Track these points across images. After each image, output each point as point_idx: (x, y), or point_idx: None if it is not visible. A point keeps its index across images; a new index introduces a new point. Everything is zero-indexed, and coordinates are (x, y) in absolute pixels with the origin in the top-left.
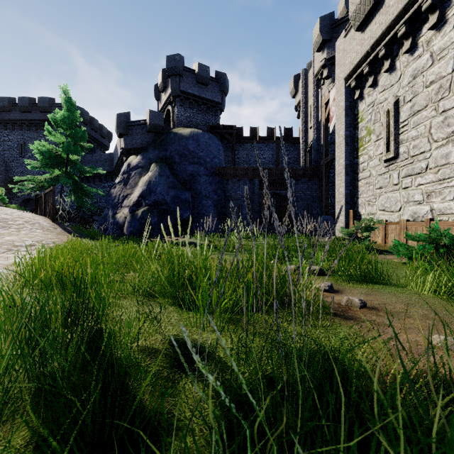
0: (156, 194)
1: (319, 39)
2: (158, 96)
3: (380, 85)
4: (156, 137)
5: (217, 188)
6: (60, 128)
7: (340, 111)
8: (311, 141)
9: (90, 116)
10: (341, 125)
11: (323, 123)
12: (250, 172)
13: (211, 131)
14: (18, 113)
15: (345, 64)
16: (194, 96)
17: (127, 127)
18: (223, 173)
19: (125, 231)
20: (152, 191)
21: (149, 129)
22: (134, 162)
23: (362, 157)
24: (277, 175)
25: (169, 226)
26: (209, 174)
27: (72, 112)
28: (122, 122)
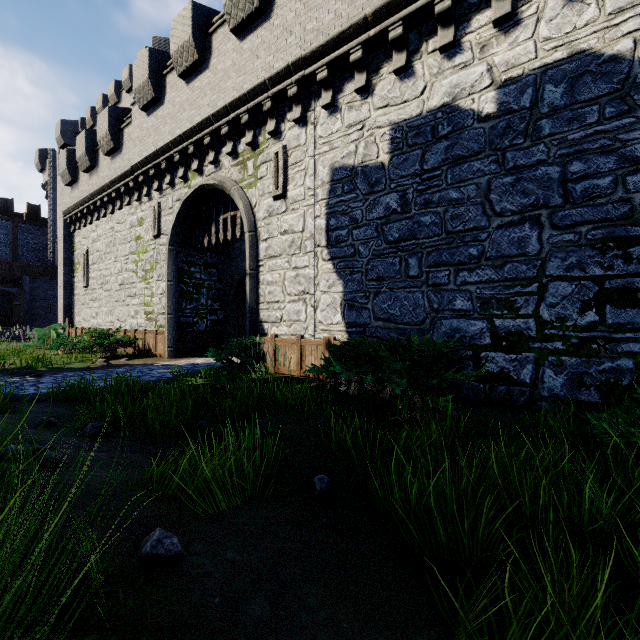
0: None
1: (61, 140)
2: None
3: (83, 233)
4: None
5: None
6: None
7: (61, 235)
8: None
9: None
10: (62, 248)
11: None
12: None
13: None
14: None
15: (63, 201)
16: None
17: None
18: None
19: None
20: None
21: None
22: None
23: (76, 278)
24: (4, 270)
25: None
26: None
27: None
28: None
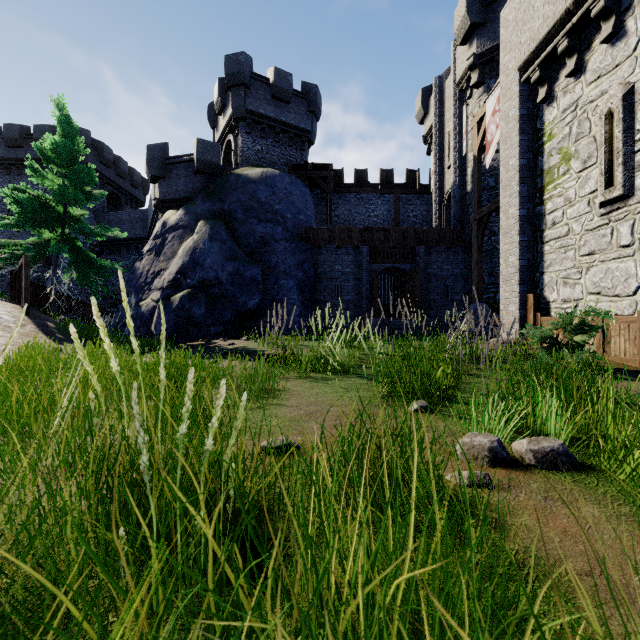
0: (204, 269)
1: (465, 23)
2: (214, 122)
3: (590, 70)
4: (208, 181)
5: (303, 260)
6: (53, 165)
7: (509, 125)
8: (449, 188)
9: (114, 155)
10: (512, 149)
11: (474, 155)
12: (354, 235)
13: (295, 173)
14: (3, 149)
15: (519, 44)
16: (268, 118)
17: (163, 166)
18: (313, 237)
19: (154, 329)
20: (198, 264)
21: (197, 168)
22: (172, 220)
23: (552, 201)
24: (397, 240)
25: (102, 336)
26: (291, 238)
27: (73, 139)
28: (155, 158)
